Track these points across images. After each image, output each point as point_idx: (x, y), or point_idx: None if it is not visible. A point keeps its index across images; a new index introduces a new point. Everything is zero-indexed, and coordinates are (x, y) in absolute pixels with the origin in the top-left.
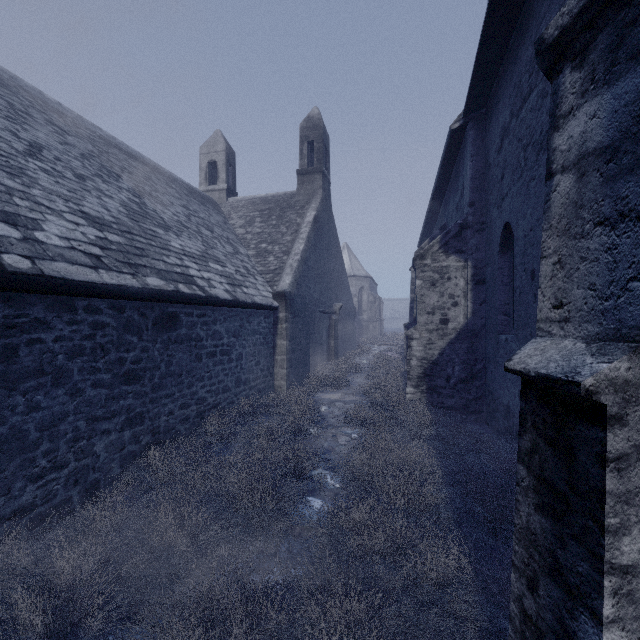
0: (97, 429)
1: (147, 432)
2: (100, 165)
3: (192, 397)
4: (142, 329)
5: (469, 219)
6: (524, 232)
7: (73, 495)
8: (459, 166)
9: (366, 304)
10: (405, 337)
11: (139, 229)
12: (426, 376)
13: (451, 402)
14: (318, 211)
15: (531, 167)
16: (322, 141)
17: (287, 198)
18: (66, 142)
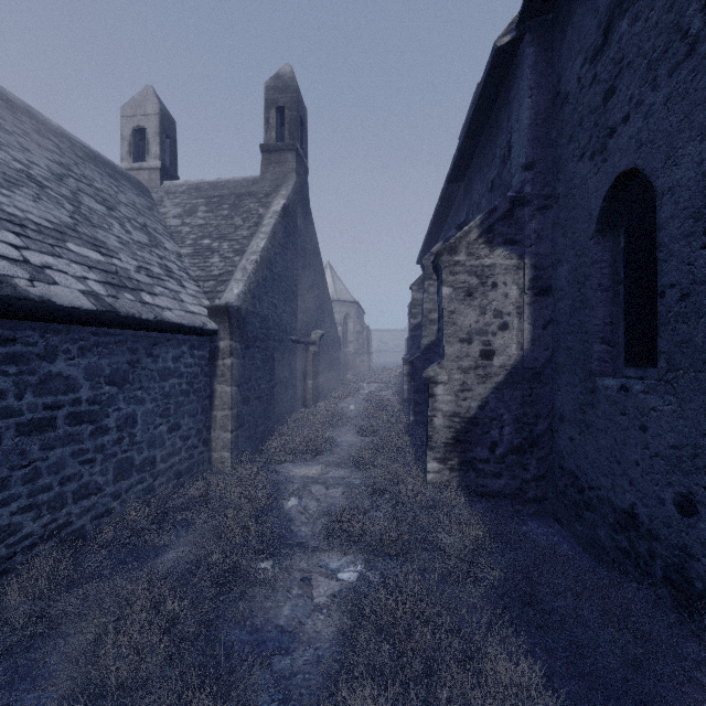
0: None
1: None
2: None
3: None
4: None
5: (526, 189)
6: (705, 165)
7: None
8: (498, 122)
9: (352, 334)
10: (405, 375)
11: None
12: (458, 443)
13: (498, 484)
14: (290, 200)
15: None
16: (296, 108)
17: (247, 184)
18: None
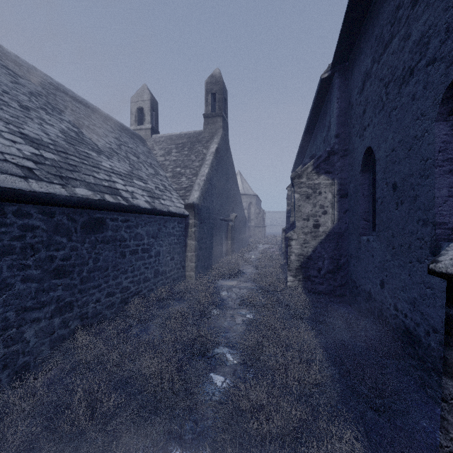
0: (27, 318)
1: (76, 318)
2: (46, 102)
3: (117, 287)
4: (71, 231)
5: (335, 147)
6: (386, 153)
7: (2, 378)
8: (326, 108)
9: (253, 215)
10: (283, 238)
11: (74, 151)
12: (302, 268)
13: (321, 288)
14: (219, 144)
15: (393, 99)
16: (222, 93)
17: (196, 135)
18: (17, 82)
